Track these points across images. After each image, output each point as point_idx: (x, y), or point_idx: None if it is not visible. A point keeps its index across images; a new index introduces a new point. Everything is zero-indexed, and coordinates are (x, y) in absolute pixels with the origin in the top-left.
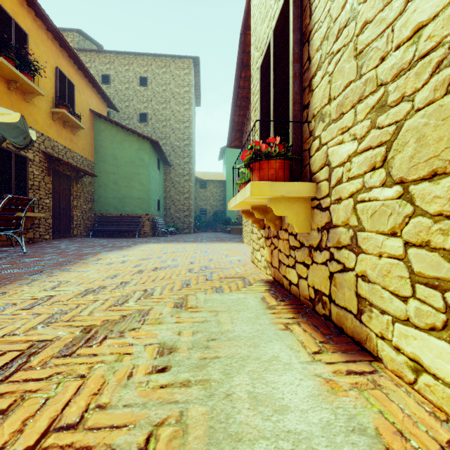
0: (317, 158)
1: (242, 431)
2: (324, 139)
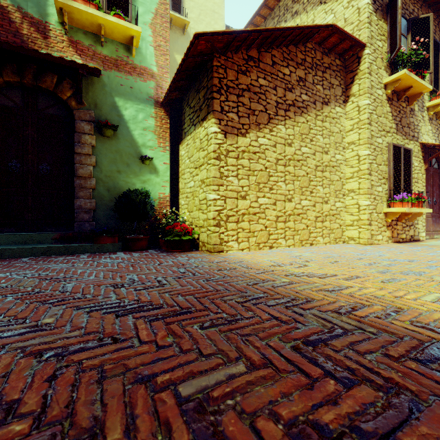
0: None
1: None
2: None
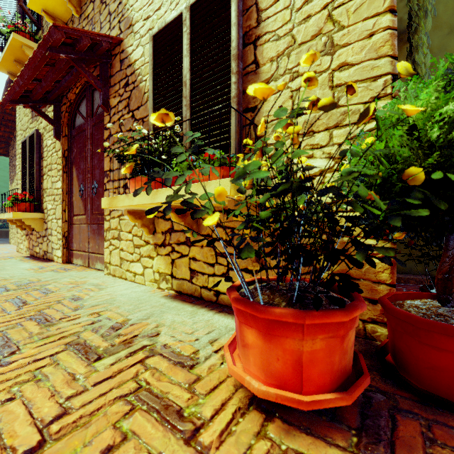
0: (45, 205)
1: (8, 269)
2: (46, 200)
